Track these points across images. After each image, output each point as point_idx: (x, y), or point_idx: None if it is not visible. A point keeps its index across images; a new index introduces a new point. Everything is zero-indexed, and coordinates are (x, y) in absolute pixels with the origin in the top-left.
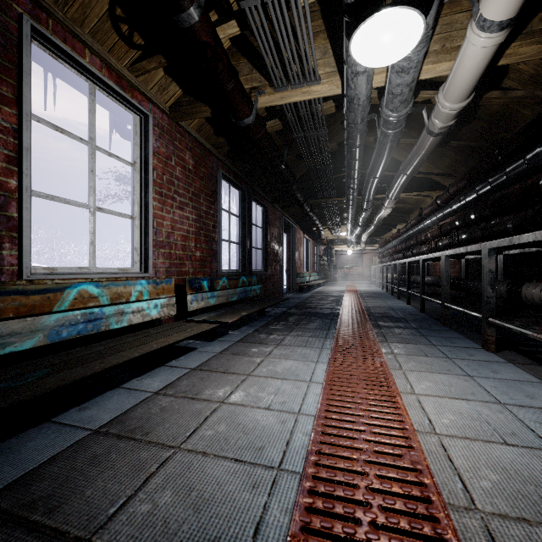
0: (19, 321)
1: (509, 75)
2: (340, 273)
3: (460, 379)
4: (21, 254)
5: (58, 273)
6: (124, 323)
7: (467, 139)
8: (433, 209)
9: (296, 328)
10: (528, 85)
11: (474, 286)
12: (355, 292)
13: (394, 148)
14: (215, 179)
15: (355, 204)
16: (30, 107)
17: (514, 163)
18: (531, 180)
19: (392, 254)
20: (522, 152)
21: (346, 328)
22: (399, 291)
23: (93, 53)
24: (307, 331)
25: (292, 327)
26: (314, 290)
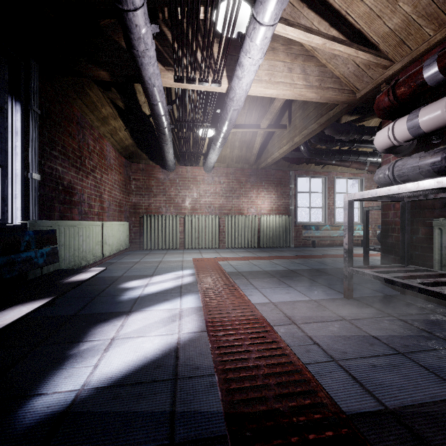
0: (334, 231)
1: None
2: None
3: None
4: (334, 220)
5: (340, 223)
6: (354, 235)
7: None
8: None
9: None
10: None
11: None
12: None
13: None
14: None
15: None
16: (335, 193)
17: None
18: None
19: None
20: None
21: None
22: None
23: (347, 173)
24: None
25: None
26: None
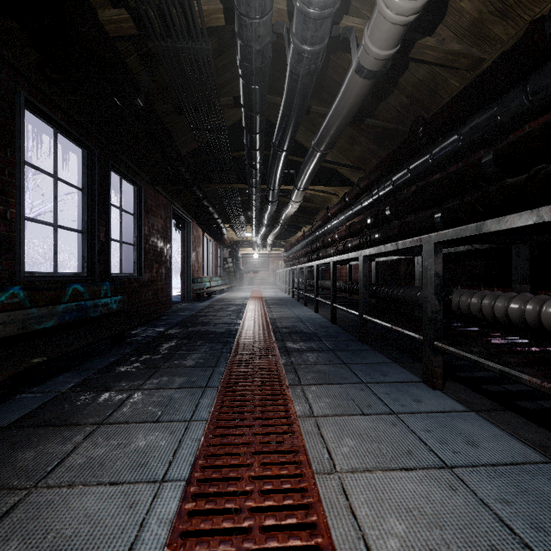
0: None
1: (446, 19)
2: (247, 277)
3: (441, 486)
4: None
5: None
6: None
7: (383, 120)
8: (340, 208)
9: (164, 367)
10: (464, 39)
11: (389, 293)
12: (260, 299)
13: (309, 95)
14: (6, 105)
15: (259, 194)
16: None
17: (443, 142)
18: (455, 168)
19: (297, 258)
20: (448, 130)
21: (243, 358)
22: (306, 298)
23: None
24: (179, 373)
25: (157, 366)
26: (215, 298)
